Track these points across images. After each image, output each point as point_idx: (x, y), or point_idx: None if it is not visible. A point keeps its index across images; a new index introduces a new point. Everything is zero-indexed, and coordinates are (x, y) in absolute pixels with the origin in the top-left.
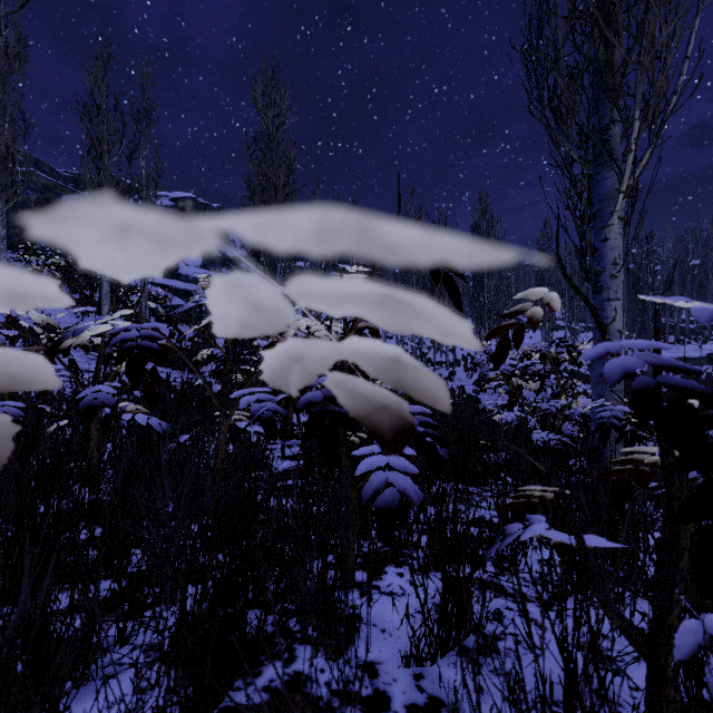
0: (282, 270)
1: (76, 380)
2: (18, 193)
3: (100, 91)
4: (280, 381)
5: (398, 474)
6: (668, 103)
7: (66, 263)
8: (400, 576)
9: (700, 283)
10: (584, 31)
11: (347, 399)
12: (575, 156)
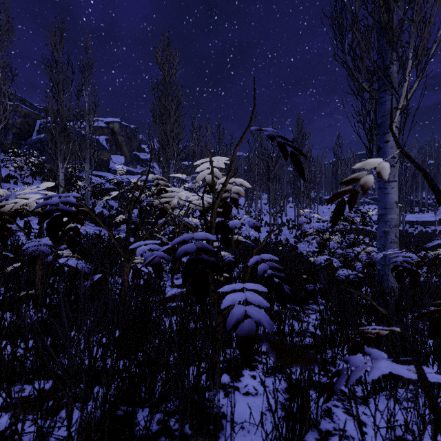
0: (173, 165)
1: (25, 235)
2: (7, 117)
3: (58, 52)
4: None
5: (254, 307)
6: (430, 49)
7: (38, 162)
8: (253, 378)
9: (434, 175)
10: (373, 1)
11: None
12: (366, 86)
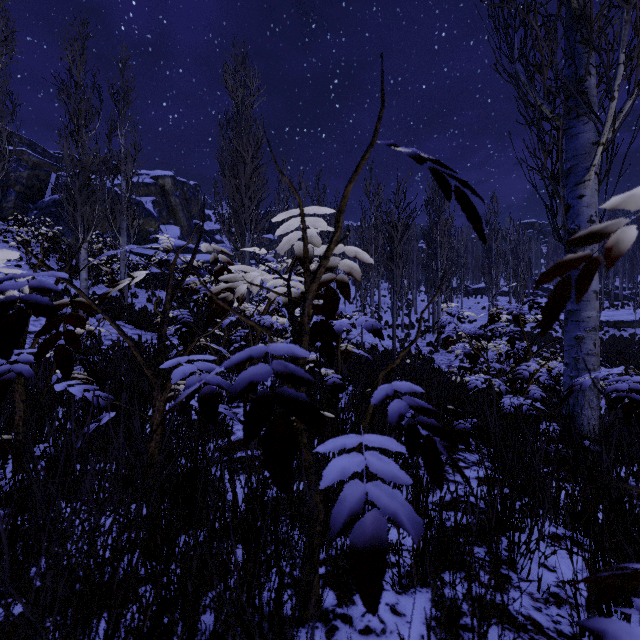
0: (250, 238)
1: None
2: (5, 167)
3: (78, 69)
4: None
5: (382, 485)
6: None
7: (53, 234)
8: None
9: (632, 253)
10: None
11: None
12: (547, 111)
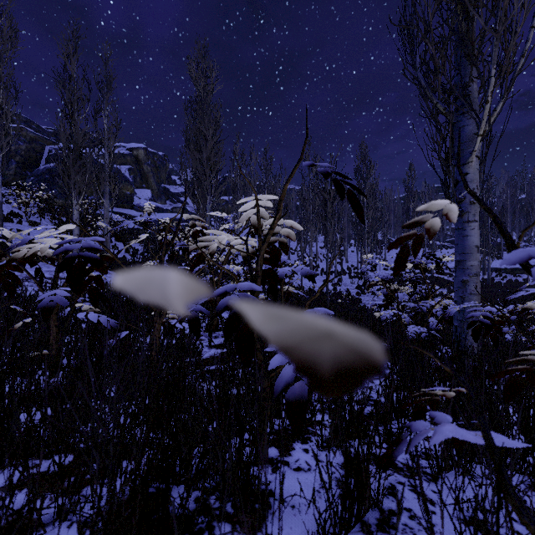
0: (211, 201)
1: (38, 285)
2: (10, 143)
3: (71, 64)
4: (147, 291)
5: None
6: (517, 64)
7: (47, 196)
8: (306, 452)
9: (526, 212)
10: (449, 7)
11: (263, 322)
12: (441, 108)
